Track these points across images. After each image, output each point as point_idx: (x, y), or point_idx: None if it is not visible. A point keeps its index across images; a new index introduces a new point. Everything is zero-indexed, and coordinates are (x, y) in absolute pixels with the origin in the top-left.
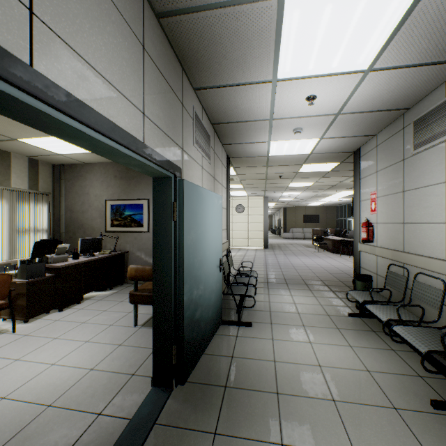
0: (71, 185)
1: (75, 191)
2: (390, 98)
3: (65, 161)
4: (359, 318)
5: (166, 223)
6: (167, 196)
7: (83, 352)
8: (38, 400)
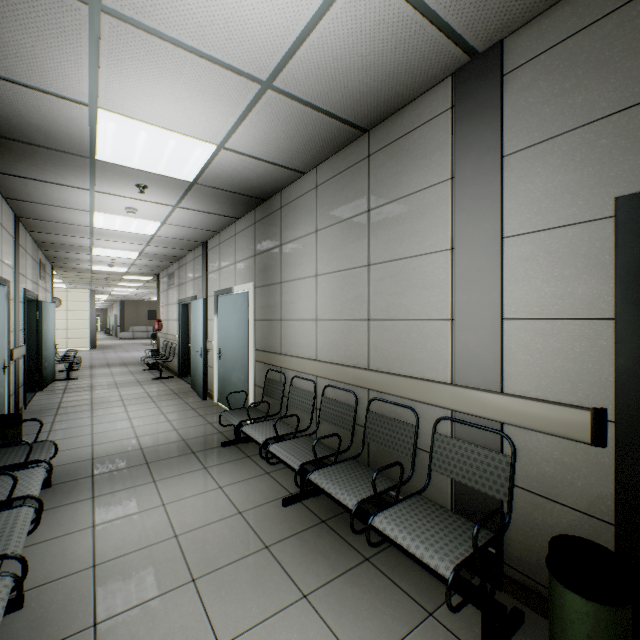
0: None
1: None
2: (155, 264)
3: None
4: (149, 370)
5: (34, 320)
6: (34, 308)
7: None
8: None
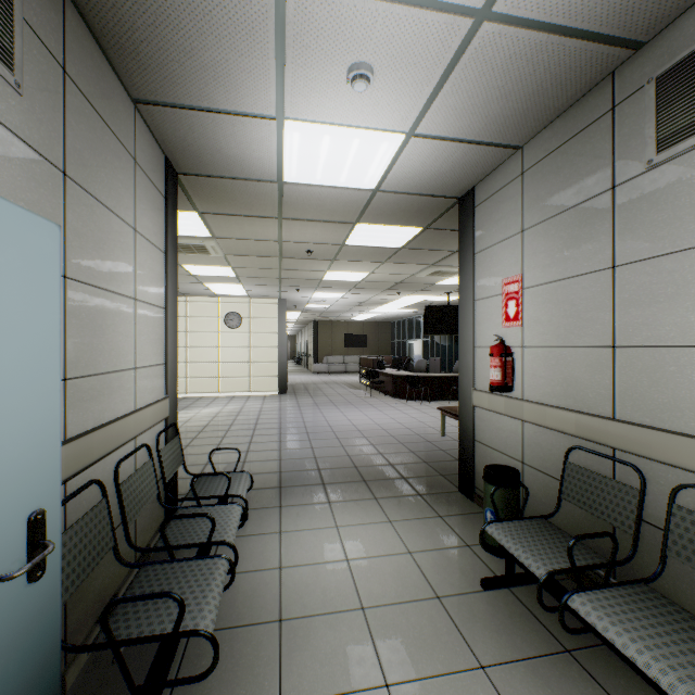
0: None
1: None
2: None
3: None
4: (508, 591)
5: None
6: None
7: None
8: None
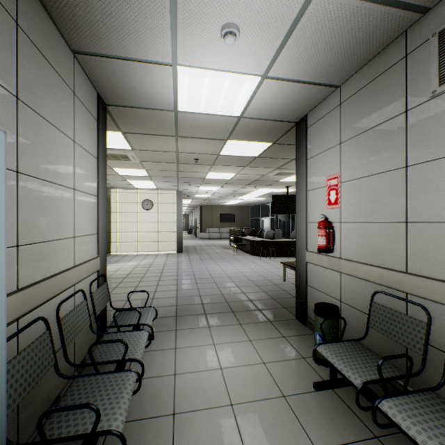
0: None
1: None
2: None
3: None
4: (332, 391)
5: None
6: None
7: None
8: None
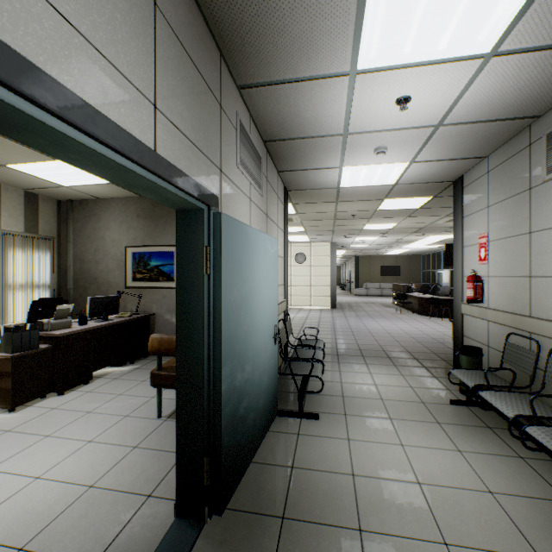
0: (81, 227)
1: (87, 235)
2: (515, 100)
3: (73, 195)
4: (465, 407)
5: (196, 277)
6: (197, 237)
7: (83, 459)
8: (6, 539)
